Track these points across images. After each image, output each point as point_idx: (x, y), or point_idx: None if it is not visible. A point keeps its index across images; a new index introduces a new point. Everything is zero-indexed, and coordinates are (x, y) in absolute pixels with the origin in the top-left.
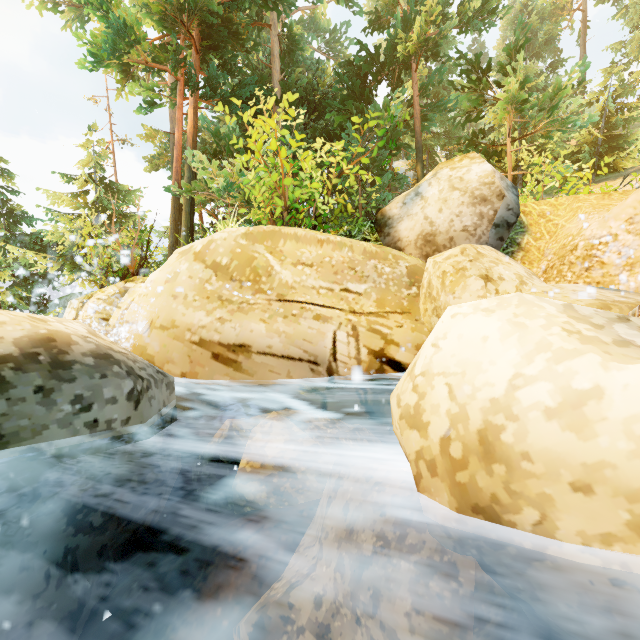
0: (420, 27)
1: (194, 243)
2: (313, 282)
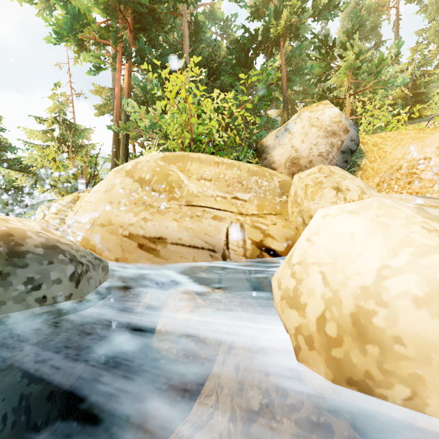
0: (286, 16)
1: (126, 164)
2: (212, 192)
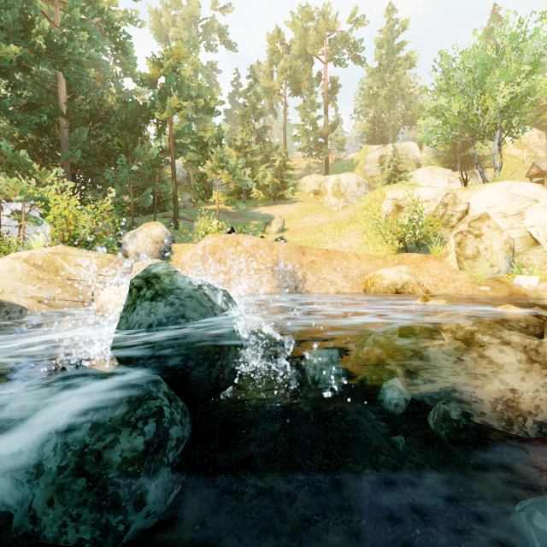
0: (170, 106)
1: (22, 254)
2: (84, 272)
